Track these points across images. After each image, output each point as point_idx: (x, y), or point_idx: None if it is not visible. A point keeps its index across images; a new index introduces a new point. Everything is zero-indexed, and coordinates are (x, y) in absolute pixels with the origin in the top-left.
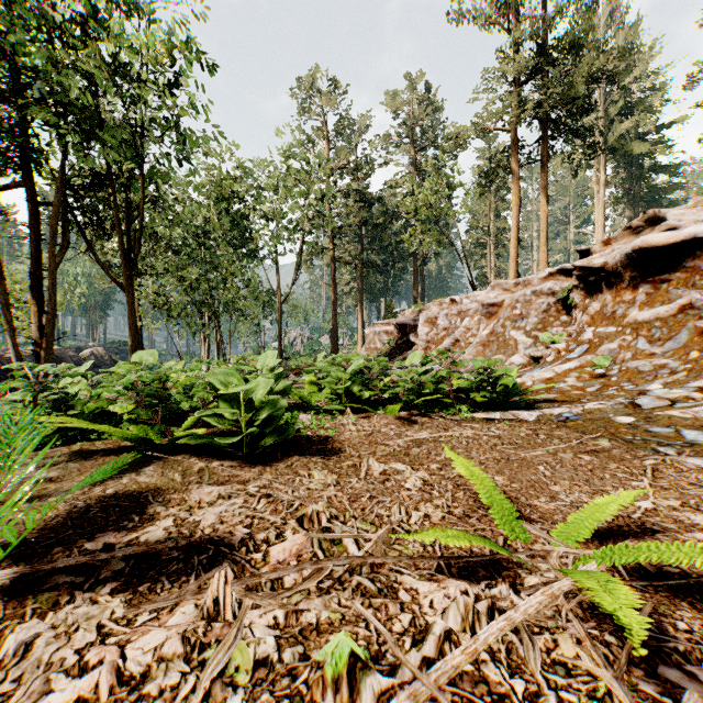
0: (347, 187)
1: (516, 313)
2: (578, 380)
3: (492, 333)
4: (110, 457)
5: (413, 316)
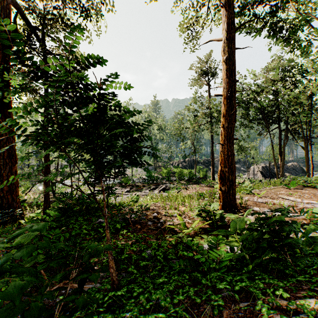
0: None
1: None
2: None
3: None
4: (299, 186)
5: None
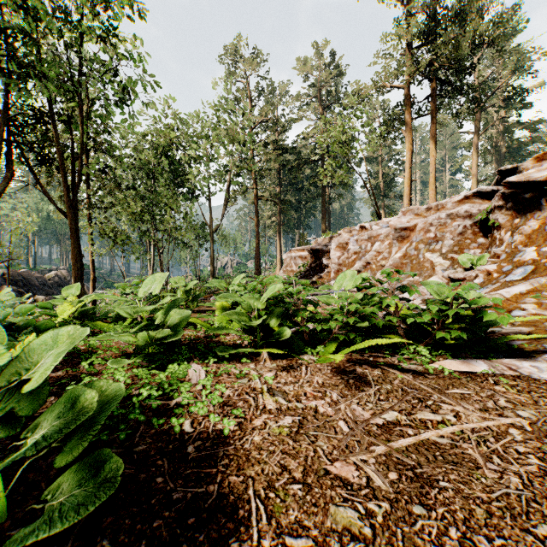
0: (268, 138)
1: (430, 236)
2: (540, 307)
3: (405, 255)
4: None
5: (325, 243)
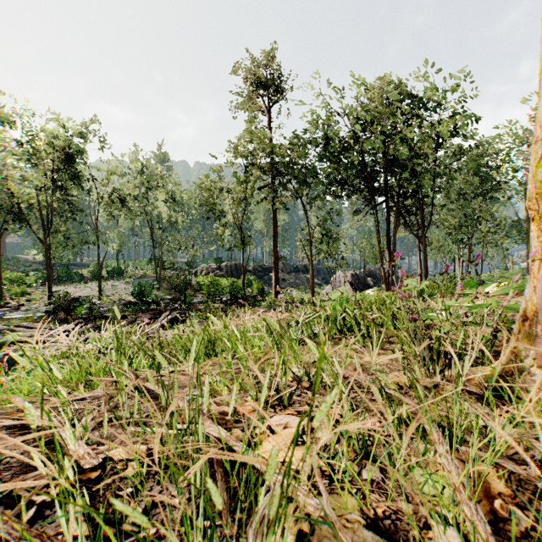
0: None
1: None
2: None
3: None
4: None
5: None
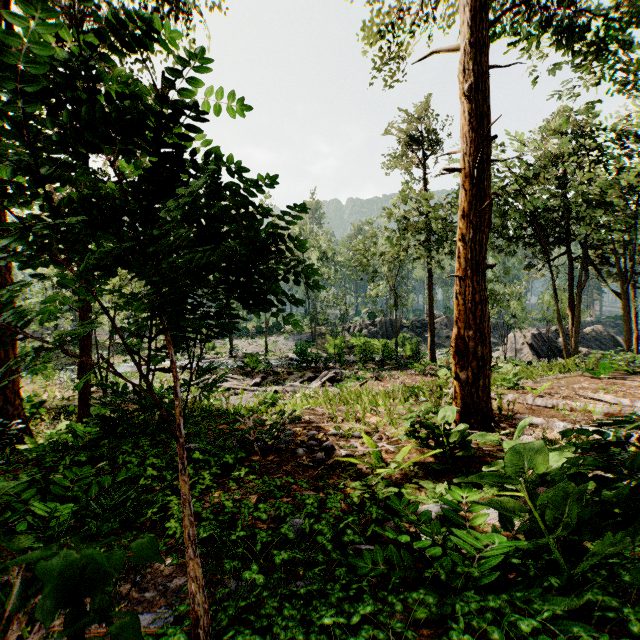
0: None
1: None
2: None
3: None
4: (617, 373)
5: None
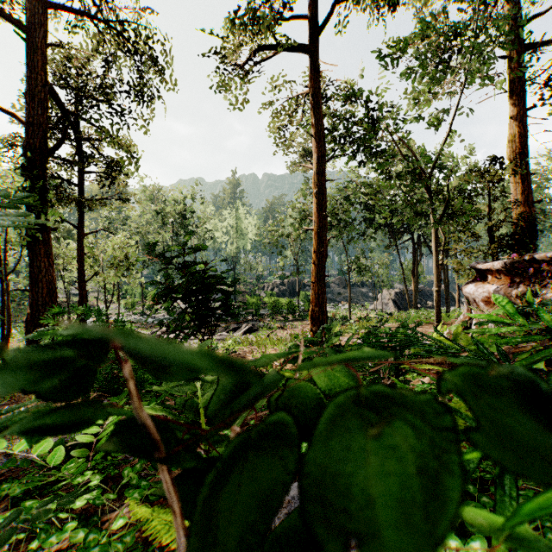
0: None
1: None
2: None
3: None
4: None
5: None
